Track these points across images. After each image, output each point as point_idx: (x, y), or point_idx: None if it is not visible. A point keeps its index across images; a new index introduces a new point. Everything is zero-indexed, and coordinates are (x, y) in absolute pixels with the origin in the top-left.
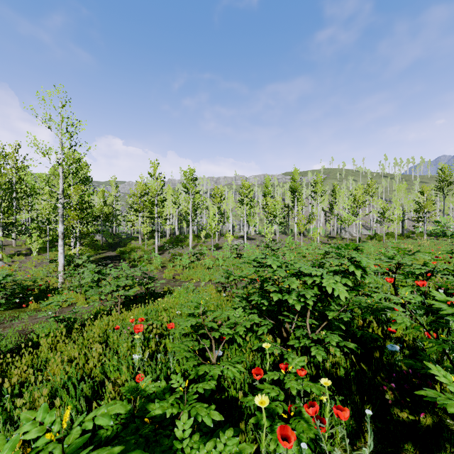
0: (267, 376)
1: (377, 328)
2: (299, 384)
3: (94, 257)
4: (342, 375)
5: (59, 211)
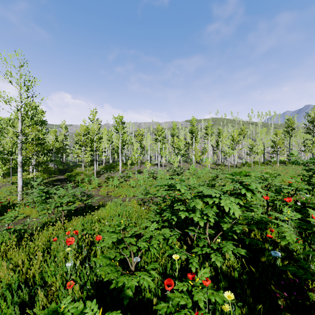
0: (177, 287)
1: (257, 233)
2: (205, 293)
3: (48, 180)
4: (237, 277)
5: (18, 145)
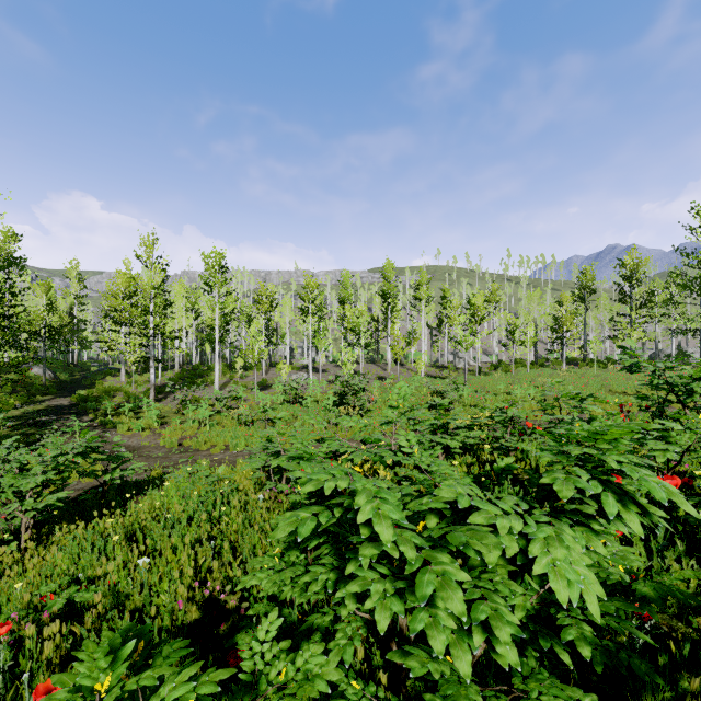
0: None
1: None
2: None
3: (22, 410)
4: None
5: None
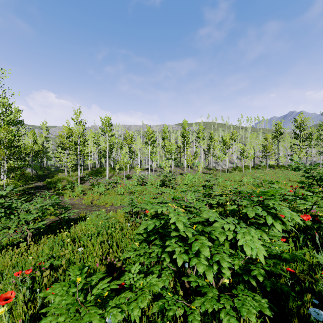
0: None
1: None
2: None
3: (23, 187)
4: None
5: None
